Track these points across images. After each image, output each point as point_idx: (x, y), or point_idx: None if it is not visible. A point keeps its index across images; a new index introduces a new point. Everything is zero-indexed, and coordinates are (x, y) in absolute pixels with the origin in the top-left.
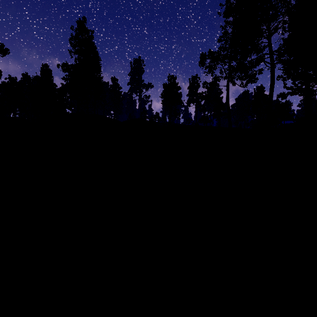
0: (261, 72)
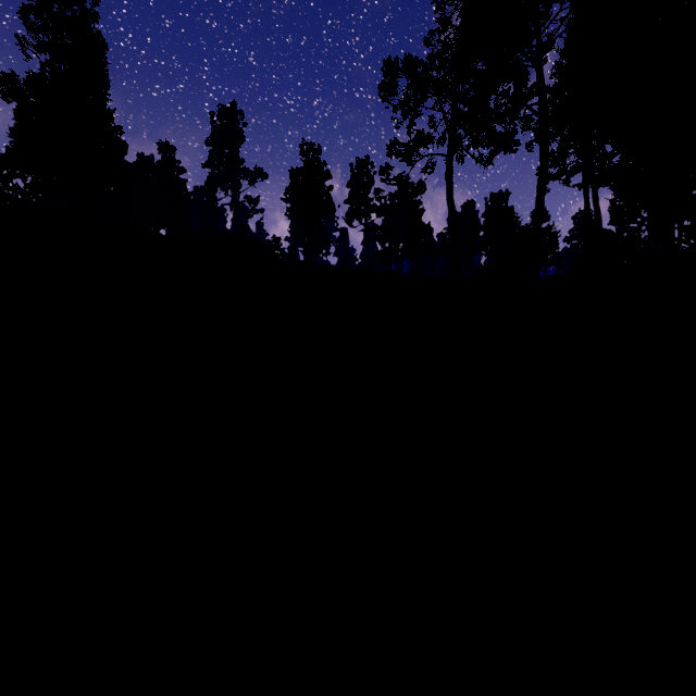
0: (529, 125)
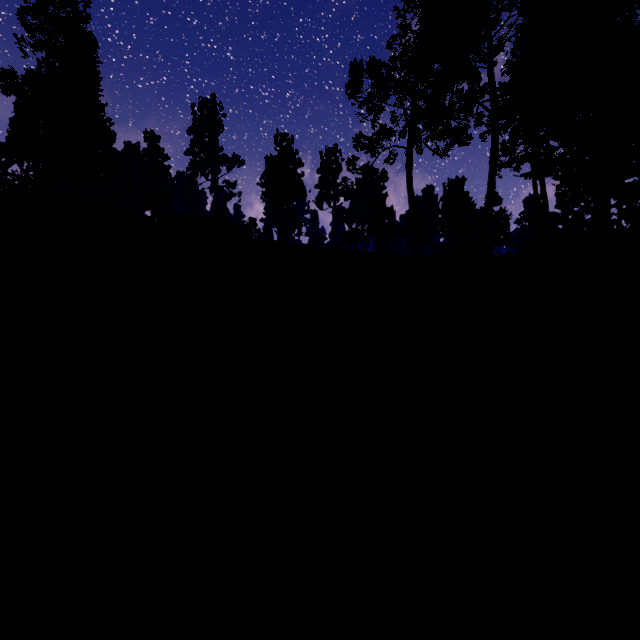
0: (480, 121)
